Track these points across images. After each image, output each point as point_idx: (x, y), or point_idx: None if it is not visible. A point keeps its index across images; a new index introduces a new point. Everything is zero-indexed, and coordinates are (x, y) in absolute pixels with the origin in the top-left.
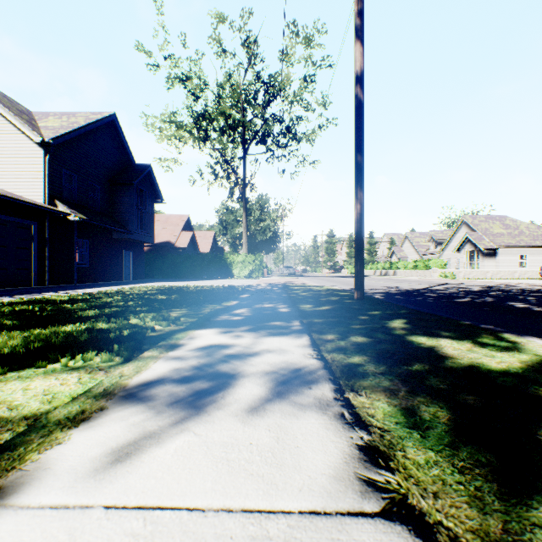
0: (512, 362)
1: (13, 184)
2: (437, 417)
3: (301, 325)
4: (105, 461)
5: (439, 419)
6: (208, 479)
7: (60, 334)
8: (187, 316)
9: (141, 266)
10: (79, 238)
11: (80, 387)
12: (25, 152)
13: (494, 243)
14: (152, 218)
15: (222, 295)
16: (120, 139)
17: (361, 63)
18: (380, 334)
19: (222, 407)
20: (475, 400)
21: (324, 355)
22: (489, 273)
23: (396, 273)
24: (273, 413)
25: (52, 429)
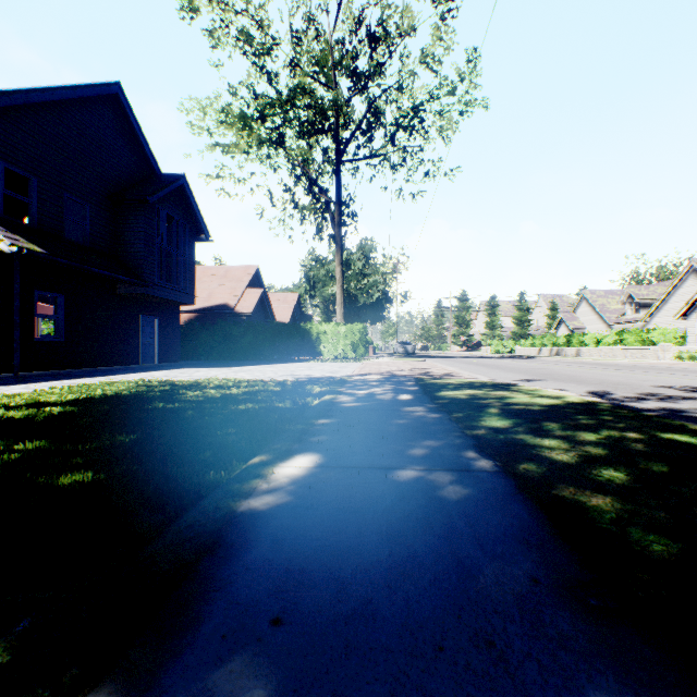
0: None
1: None
2: None
3: None
4: None
5: None
6: None
7: None
8: None
9: (174, 341)
10: (42, 290)
11: None
12: None
13: None
14: (191, 263)
15: (214, 444)
16: (133, 131)
17: None
18: None
19: None
20: None
21: None
22: None
23: (582, 353)
24: None
25: None
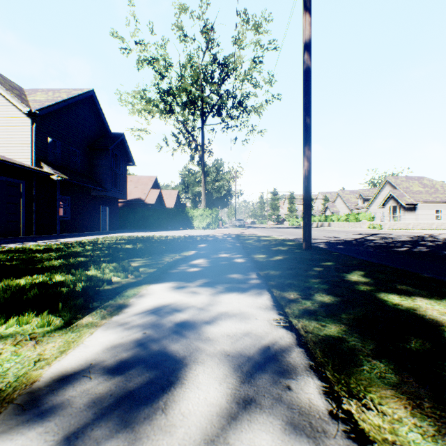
0: None
1: (5, 148)
2: None
3: (258, 278)
4: None
5: None
6: None
7: (9, 289)
8: (147, 266)
9: (115, 219)
10: (62, 195)
11: None
12: (15, 121)
13: (414, 199)
14: (125, 178)
15: (182, 244)
16: (98, 111)
17: (309, 32)
18: (345, 291)
19: (159, 439)
20: None
21: (293, 322)
22: (411, 224)
23: (331, 225)
24: None
25: None
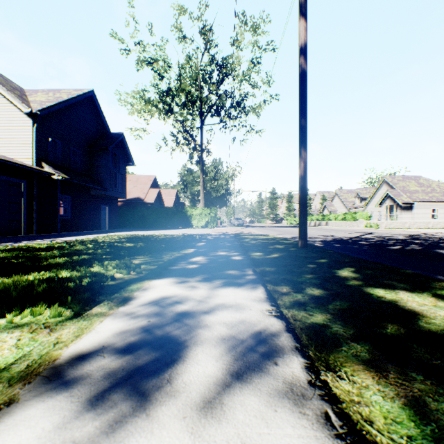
0: None
1: (6, 148)
2: None
3: (254, 274)
4: None
5: None
6: None
7: (19, 284)
8: (148, 263)
9: (115, 218)
10: (62, 194)
11: (14, 352)
12: (17, 121)
13: (411, 198)
14: (125, 177)
15: (181, 243)
16: (98, 111)
17: (304, 37)
18: (335, 286)
19: (166, 400)
20: None
21: (284, 312)
22: (407, 223)
23: (328, 224)
24: (234, 413)
25: None
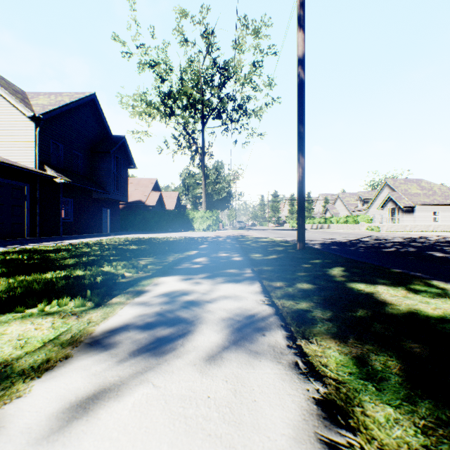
0: (447, 309)
1: (9, 152)
2: (388, 367)
3: (252, 273)
4: (61, 419)
5: (390, 369)
6: (164, 441)
7: (41, 281)
8: (154, 264)
9: (116, 221)
10: (64, 197)
11: (52, 332)
12: (19, 125)
13: (412, 202)
14: (126, 180)
15: (184, 245)
16: (99, 114)
17: (302, 48)
18: (323, 281)
19: (181, 356)
20: (421, 348)
21: (275, 301)
22: (408, 226)
23: (330, 227)
24: (230, 362)
25: (15, 381)
